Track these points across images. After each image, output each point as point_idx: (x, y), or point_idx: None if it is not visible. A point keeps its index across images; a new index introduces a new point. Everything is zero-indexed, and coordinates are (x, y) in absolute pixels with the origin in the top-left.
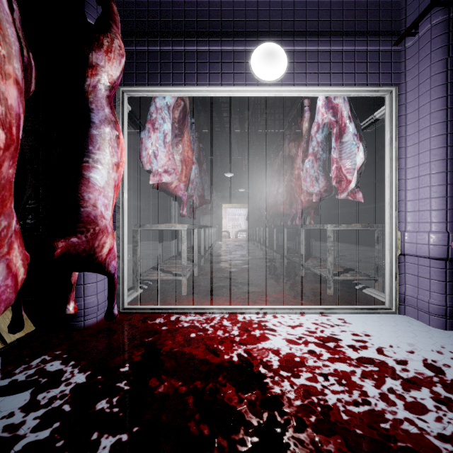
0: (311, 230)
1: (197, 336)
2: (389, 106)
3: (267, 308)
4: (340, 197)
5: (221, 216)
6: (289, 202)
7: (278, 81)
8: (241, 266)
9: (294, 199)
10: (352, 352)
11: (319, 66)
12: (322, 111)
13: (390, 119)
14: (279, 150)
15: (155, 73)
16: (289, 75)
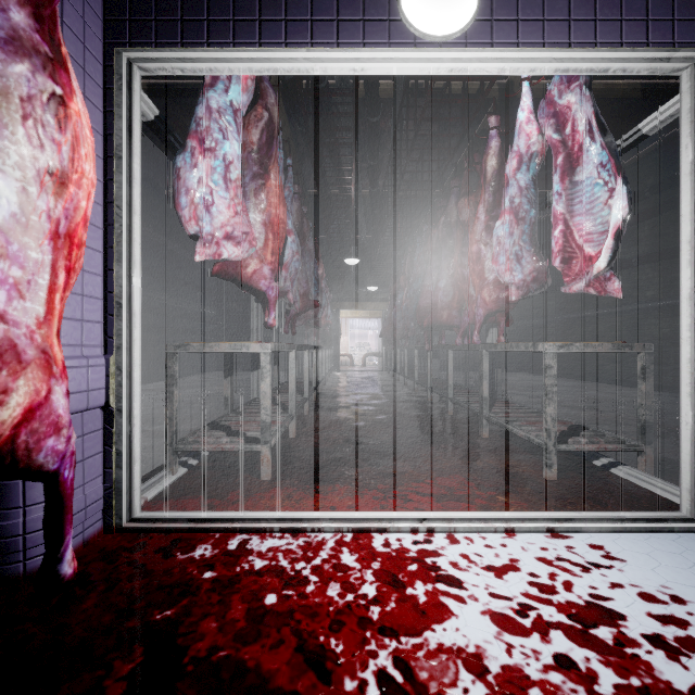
0: (495, 353)
1: (279, 603)
2: (692, 92)
3: (434, 518)
4: (572, 288)
5: (338, 330)
6: (456, 304)
7: (458, 36)
8: (374, 417)
9: (467, 299)
10: (670, 666)
11: (546, 6)
12: (527, 130)
13: (694, 121)
14: (439, 216)
15: (197, 20)
16: (482, 24)
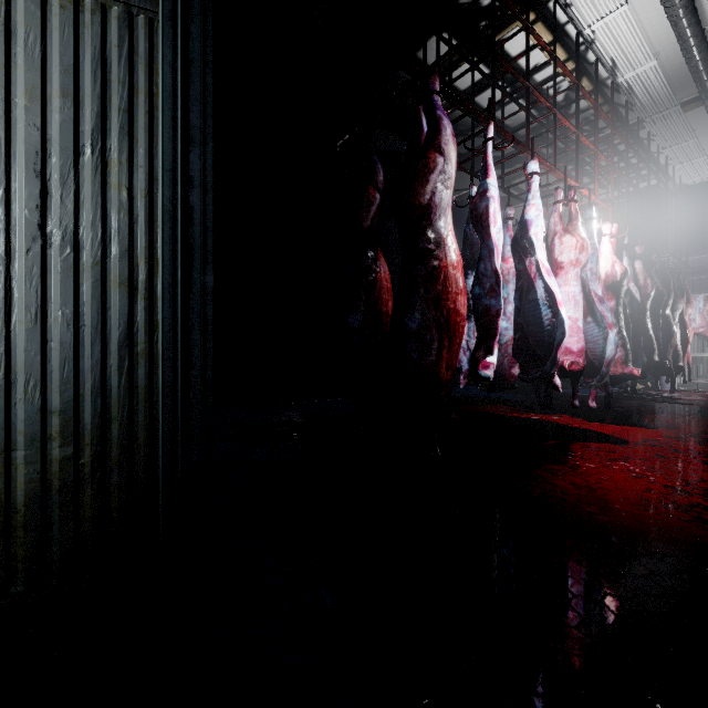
0: None
1: None
2: None
3: None
4: None
5: None
6: None
7: None
8: None
9: None
10: None
11: None
12: None
13: None
14: None
15: (696, 289)
16: None
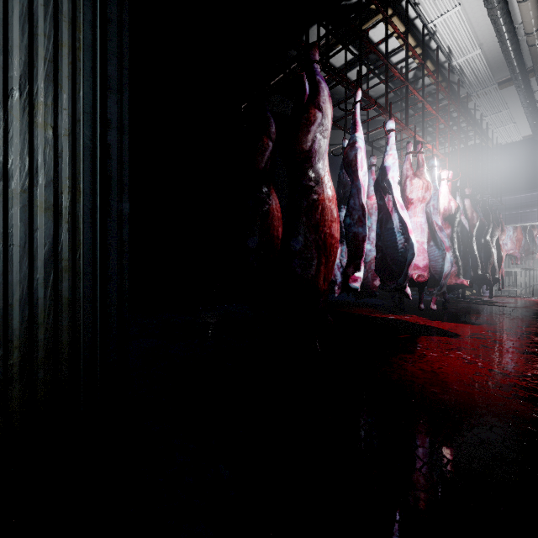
0: None
1: (526, 299)
2: None
3: None
4: None
5: None
6: None
7: None
8: None
9: None
10: None
11: None
12: None
13: None
14: None
15: (507, 221)
16: None
